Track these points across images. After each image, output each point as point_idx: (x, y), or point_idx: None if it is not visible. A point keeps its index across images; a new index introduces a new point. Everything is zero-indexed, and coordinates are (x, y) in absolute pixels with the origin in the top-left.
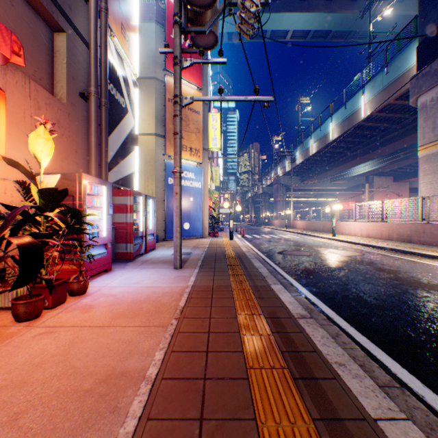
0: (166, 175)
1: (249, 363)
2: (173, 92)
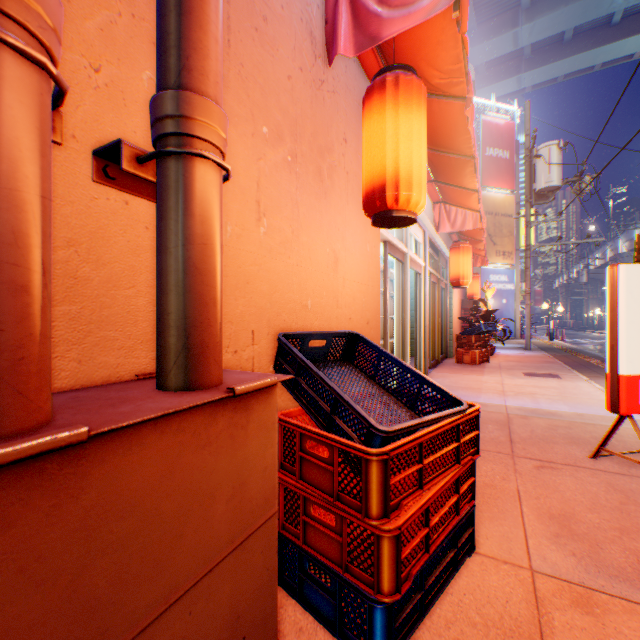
0: (480, 281)
1: (591, 362)
2: (486, 204)
